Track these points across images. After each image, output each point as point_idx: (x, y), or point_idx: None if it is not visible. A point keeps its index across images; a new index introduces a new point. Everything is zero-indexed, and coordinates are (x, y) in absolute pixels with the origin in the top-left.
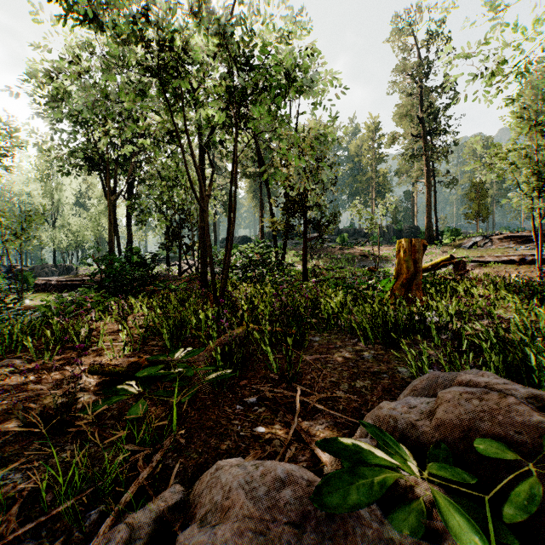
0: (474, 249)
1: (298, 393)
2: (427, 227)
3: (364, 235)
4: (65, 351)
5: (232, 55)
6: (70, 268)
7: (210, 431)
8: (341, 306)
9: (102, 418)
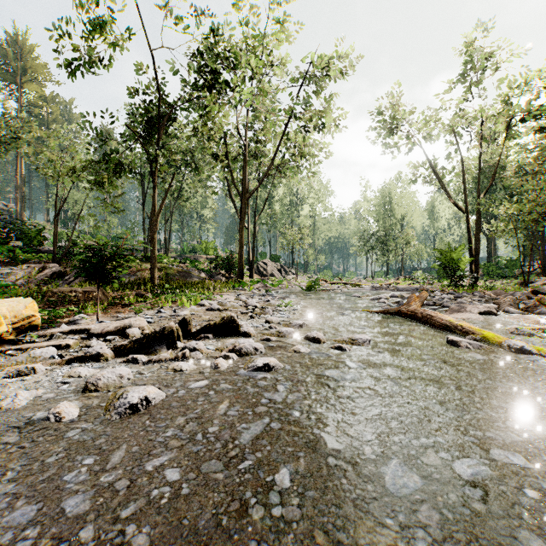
0: None
1: None
2: None
3: None
4: None
5: None
6: None
7: None
8: None
9: None
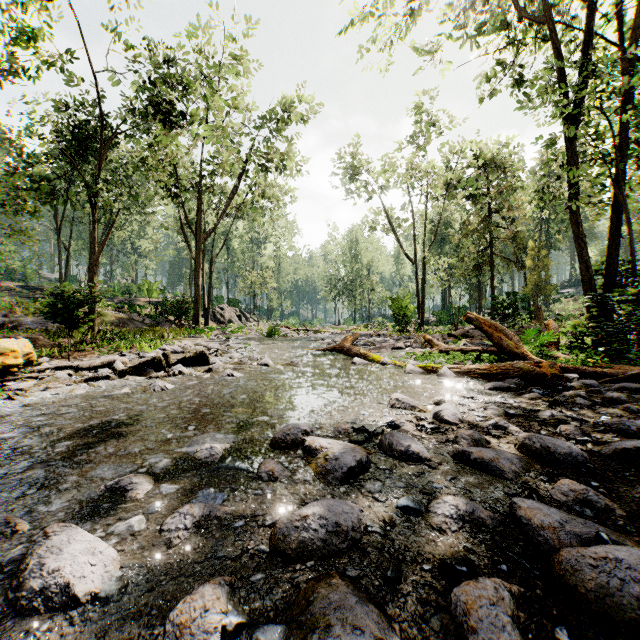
0: None
1: None
2: None
3: None
4: None
5: None
6: None
7: None
8: None
9: None
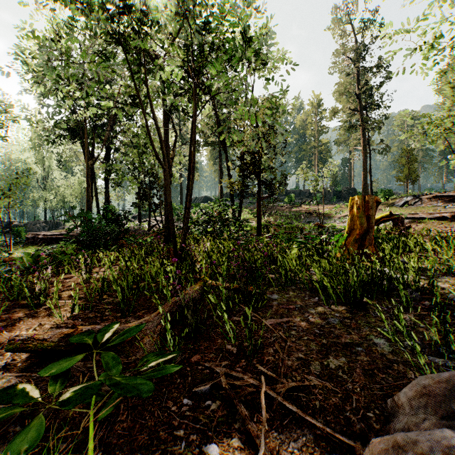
0: (406, 208)
1: (263, 389)
2: (363, 189)
3: (309, 195)
4: (19, 309)
5: (193, 27)
6: (58, 224)
7: (142, 453)
8: (298, 263)
9: (8, 420)
